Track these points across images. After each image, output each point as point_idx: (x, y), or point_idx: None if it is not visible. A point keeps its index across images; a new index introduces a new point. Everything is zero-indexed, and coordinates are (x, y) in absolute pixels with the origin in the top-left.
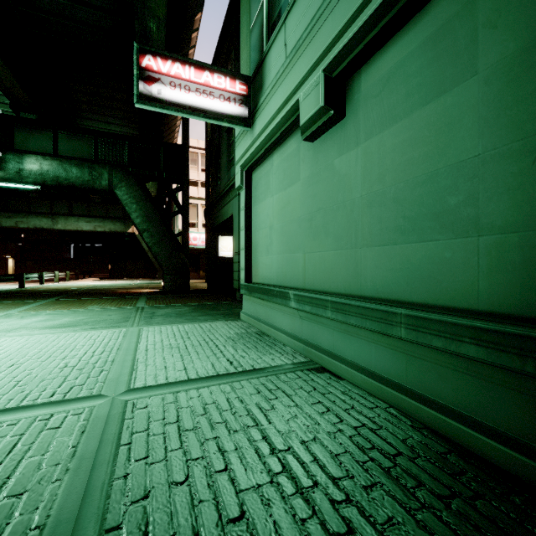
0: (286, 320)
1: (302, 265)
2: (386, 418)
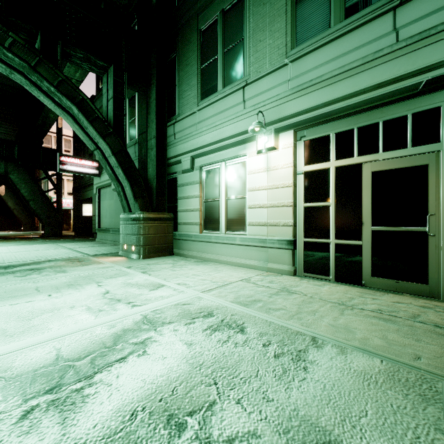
0: (110, 237)
1: (114, 222)
2: None
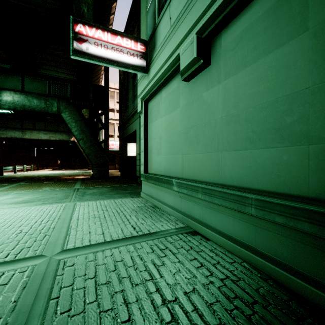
0: (171, 198)
1: (181, 162)
2: (242, 271)
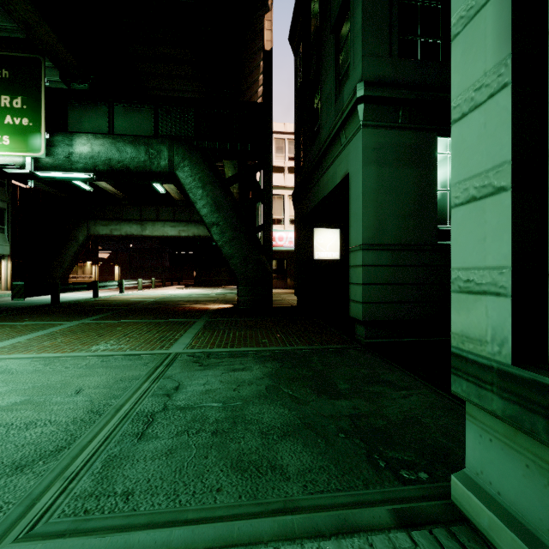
0: None
1: None
2: None
